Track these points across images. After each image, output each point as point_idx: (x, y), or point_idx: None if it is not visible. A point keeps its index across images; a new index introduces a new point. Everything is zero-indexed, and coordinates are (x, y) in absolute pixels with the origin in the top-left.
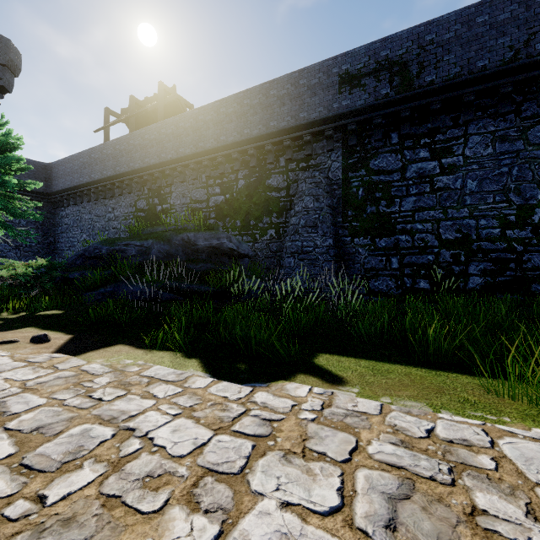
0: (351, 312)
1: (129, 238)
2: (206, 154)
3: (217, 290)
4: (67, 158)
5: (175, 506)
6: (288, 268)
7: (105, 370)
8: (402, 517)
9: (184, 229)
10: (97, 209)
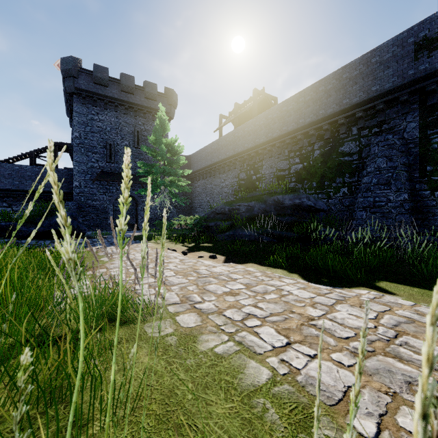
0: (419, 258)
1: (240, 200)
2: (288, 135)
3: (299, 236)
4: (199, 151)
5: (308, 306)
6: (359, 220)
7: (257, 271)
8: (401, 325)
9: (274, 193)
10: (215, 181)
